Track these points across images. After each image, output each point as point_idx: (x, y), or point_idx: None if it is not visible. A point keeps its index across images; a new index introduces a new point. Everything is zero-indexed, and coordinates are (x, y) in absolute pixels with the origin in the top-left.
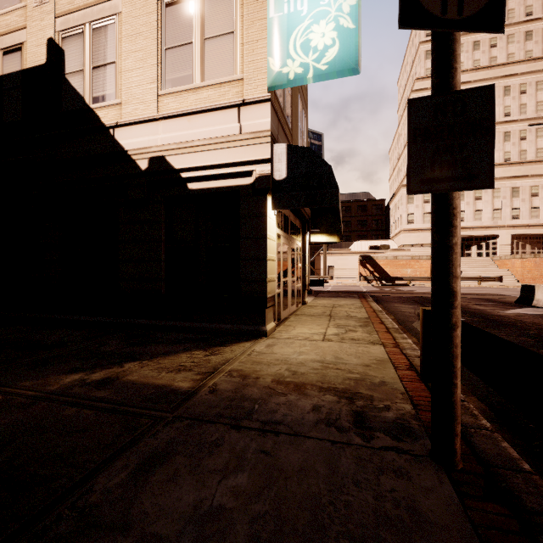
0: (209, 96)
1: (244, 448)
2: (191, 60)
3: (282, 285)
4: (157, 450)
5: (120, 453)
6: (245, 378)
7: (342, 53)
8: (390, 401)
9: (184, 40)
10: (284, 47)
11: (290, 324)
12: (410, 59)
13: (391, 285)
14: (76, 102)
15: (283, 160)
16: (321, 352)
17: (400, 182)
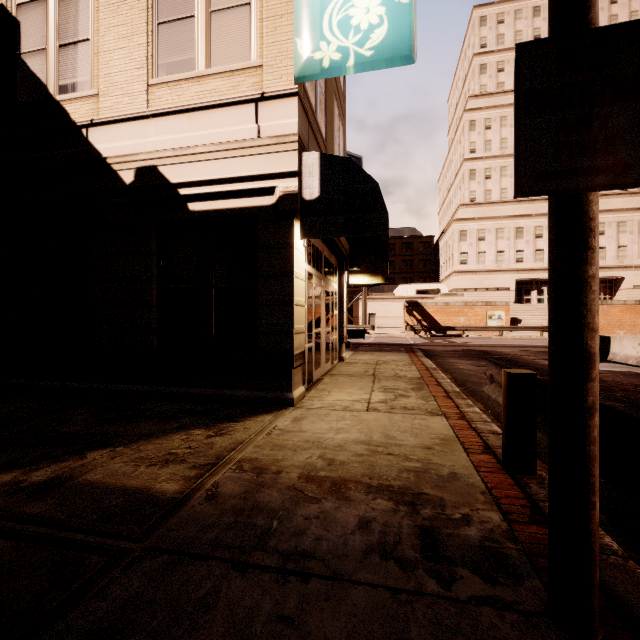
0: (218, 87)
1: (251, 612)
2: (192, 39)
3: (314, 337)
4: (101, 623)
5: (32, 635)
6: (261, 473)
7: (392, 34)
8: (469, 507)
9: (183, 12)
10: (317, 25)
11: (324, 388)
12: (462, 74)
13: (442, 336)
14: (36, 91)
15: (315, 174)
16: (365, 428)
17: (452, 216)
